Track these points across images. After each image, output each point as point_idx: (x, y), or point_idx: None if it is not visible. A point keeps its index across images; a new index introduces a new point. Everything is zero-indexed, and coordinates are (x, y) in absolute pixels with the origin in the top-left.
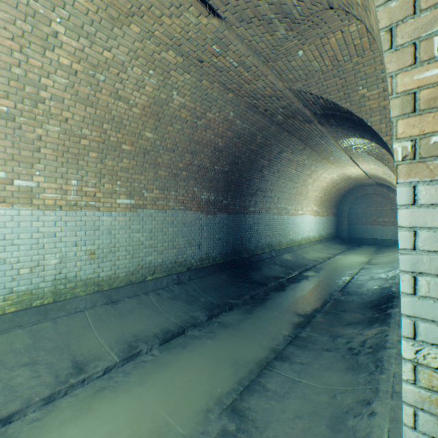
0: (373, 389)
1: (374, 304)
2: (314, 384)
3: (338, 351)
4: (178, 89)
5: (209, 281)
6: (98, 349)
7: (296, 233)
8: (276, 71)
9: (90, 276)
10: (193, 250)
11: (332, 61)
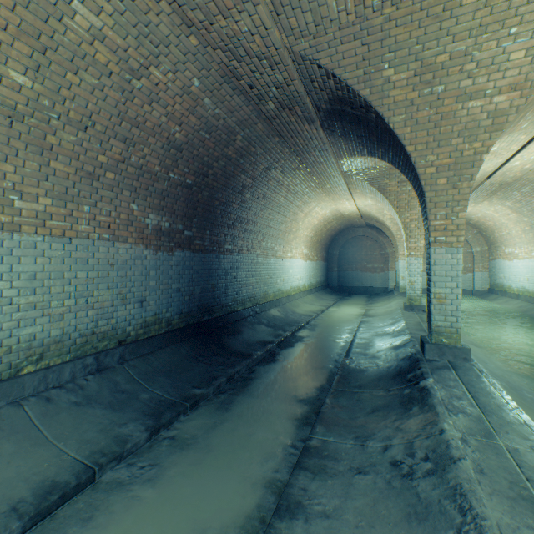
0: None
1: (395, 373)
2: None
3: (377, 471)
4: None
5: (158, 360)
6: None
7: (285, 281)
8: (272, 3)
9: None
10: (130, 309)
11: (358, 4)
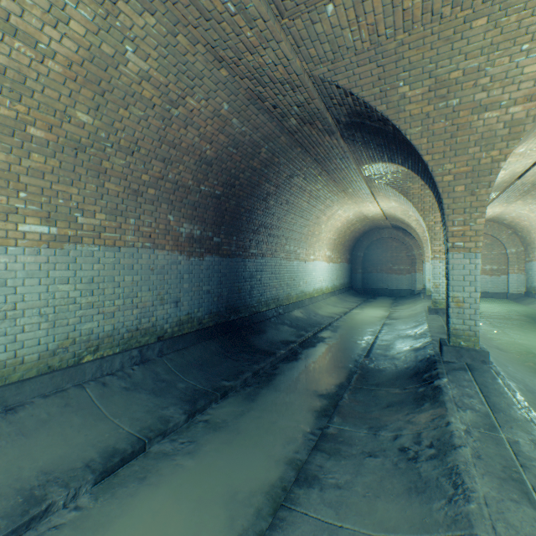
0: None
1: (412, 373)
2: (365, 532)
3: (386, 455)
4: (135, 43)
5: (191, 355)
6: None
7: (308, 284)
8: (293, 38)
9: None
10: (167, 309)
11: (371, 33)
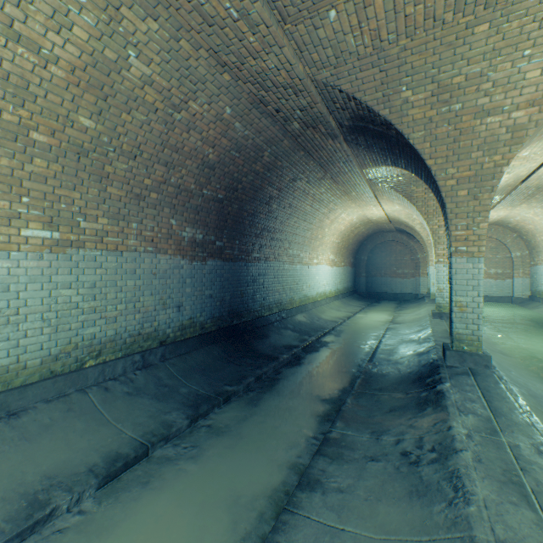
0: (467, 542)
1: (415, 378)
2: (367, 534)
3: (388, 459)
4: (138, 48)
5: (194, 360)
6: None
7: (311, 288)
8: (296, 43)
9: None
10: (169, 314)
11: (374, 39)
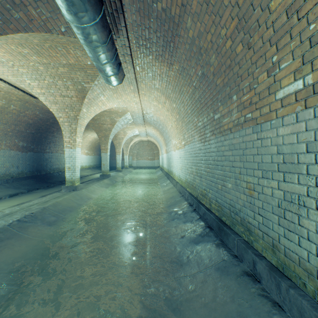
0: None
1: None
2: None
3: None
4: (14, 105)
5: (24, 182)
6: None
7: None
8: None
9: None
10: (15, 169)
11: None
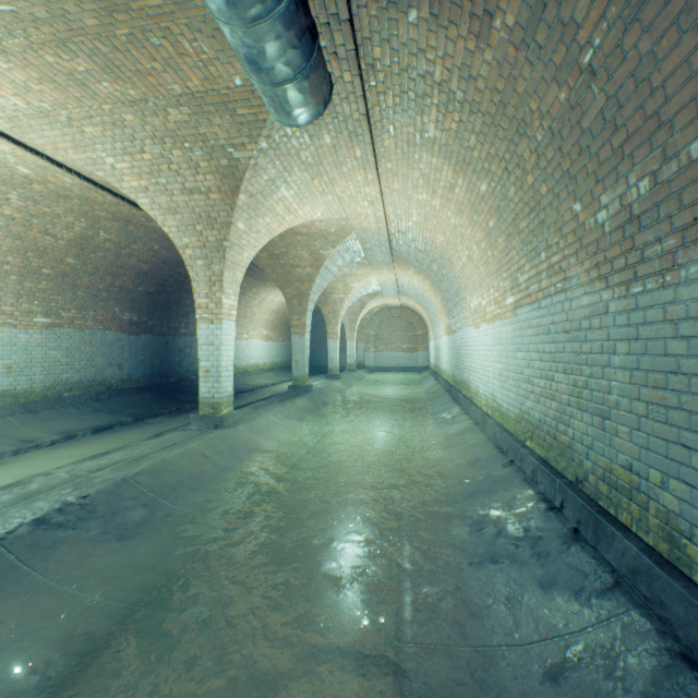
0: None
1: None
2: None
3: None
4: (106, 230)
5: (133, 400)
6: (37, 436)
7: (241, 359)
8: None
9: (8, 389)
10: (114, 370)
11: None
